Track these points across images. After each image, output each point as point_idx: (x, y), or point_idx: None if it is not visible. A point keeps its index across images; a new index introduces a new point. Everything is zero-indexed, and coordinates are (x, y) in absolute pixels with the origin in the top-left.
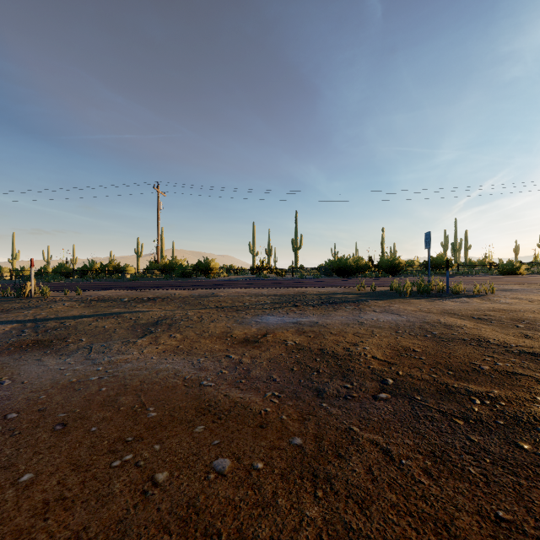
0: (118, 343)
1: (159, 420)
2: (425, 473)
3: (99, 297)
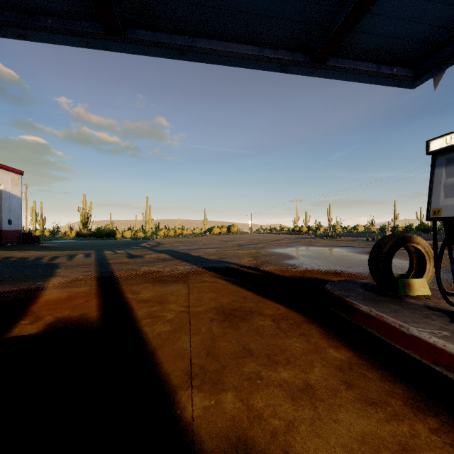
0: (401, 256)
1: None
2: (434, 278)
3: None
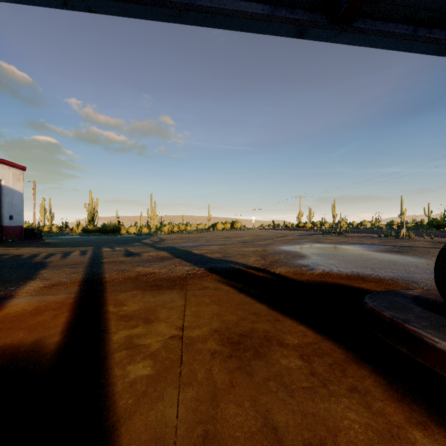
0: (429, 255)
1: (420, 266)
2: None
3: (445, 241)
